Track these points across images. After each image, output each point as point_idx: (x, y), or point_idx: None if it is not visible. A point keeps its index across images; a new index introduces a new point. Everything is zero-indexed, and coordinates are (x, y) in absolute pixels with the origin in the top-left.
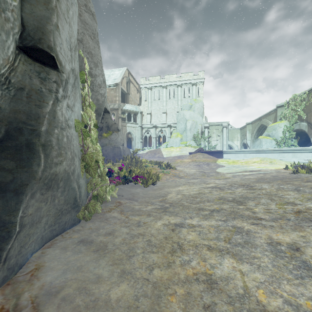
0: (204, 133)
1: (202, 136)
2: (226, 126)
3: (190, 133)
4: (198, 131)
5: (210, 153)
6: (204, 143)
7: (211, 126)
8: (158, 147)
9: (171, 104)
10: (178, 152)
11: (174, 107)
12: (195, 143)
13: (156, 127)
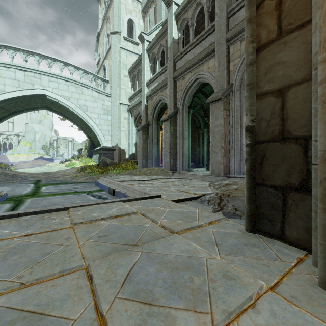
0: (54, 144)
1: (51, 146)
2: (71, 140)
3: (39, 143)
4: (47, 142)
5: (47, 159)
6: (53, 151)
7: (60, 139)
8: (2, 154)
9: (20, 115)
10: (25, 158)
11: (22, 119)
12: (44, 152)
13: (0, 134)
